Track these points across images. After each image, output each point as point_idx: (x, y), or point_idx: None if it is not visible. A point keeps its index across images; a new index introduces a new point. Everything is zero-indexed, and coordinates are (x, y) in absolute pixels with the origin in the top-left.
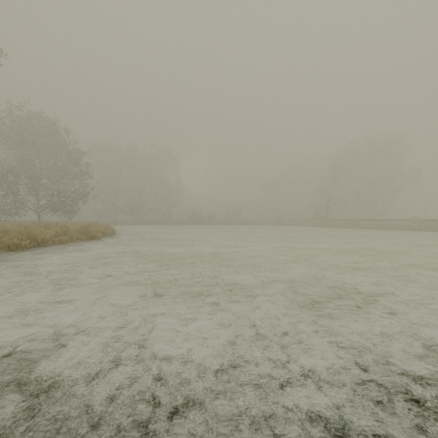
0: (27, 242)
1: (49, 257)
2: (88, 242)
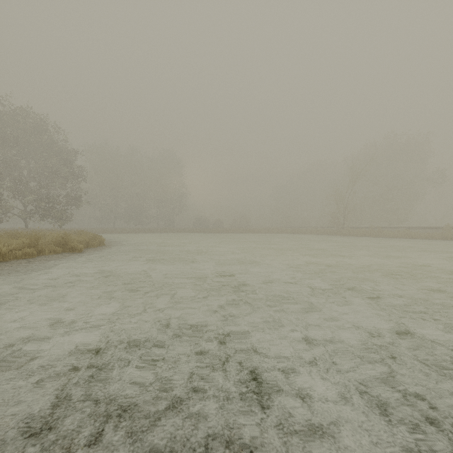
0: None
1: None
2: (62, 256)
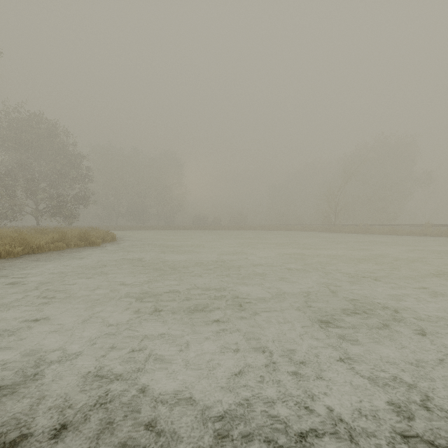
0: (19, 249)
1: (42, 265)
2: (86, 249)
